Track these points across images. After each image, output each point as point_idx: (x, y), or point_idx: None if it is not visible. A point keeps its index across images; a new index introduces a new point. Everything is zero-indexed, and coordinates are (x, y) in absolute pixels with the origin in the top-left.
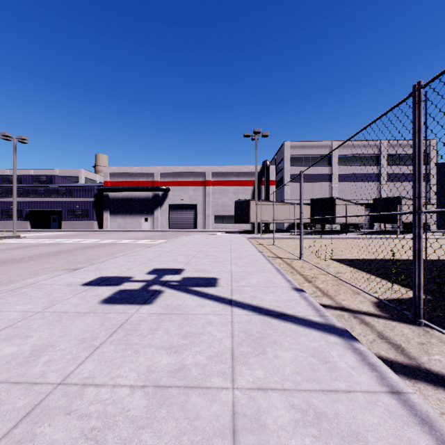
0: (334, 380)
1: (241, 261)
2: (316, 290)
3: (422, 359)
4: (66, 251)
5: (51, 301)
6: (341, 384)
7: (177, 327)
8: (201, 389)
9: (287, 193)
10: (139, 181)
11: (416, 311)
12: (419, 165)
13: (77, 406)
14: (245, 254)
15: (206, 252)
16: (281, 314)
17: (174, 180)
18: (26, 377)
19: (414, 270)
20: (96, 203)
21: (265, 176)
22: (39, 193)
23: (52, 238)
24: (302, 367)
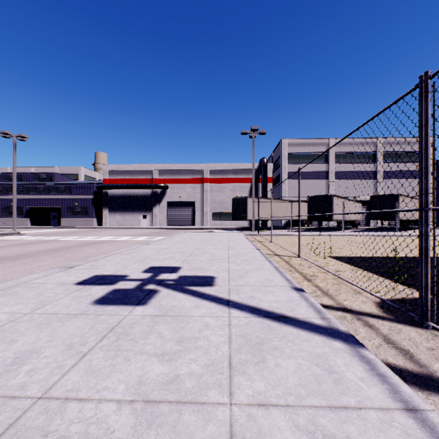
0: (342, 394)
1: (239, 258)
2: (315, 289)
3: (433, 366)
4: (64, 248)
5: (41, 301)
6: (350, 399)
7: (171, 331)
8: (195, 404)
9: (284, 190)
10: (137, 179)
11: (423, 313)
12: (426, 159)
13: (56, 426)
14: (243, 252)
15: (203, 249)
16: (282, 316)
17: (173, 177)
18: (4, 390)
19: (421, 270)
20: (95, 200)
21: (263, 173)
22: (39, 191)
23: (51, 235)
24: (305, 378)
